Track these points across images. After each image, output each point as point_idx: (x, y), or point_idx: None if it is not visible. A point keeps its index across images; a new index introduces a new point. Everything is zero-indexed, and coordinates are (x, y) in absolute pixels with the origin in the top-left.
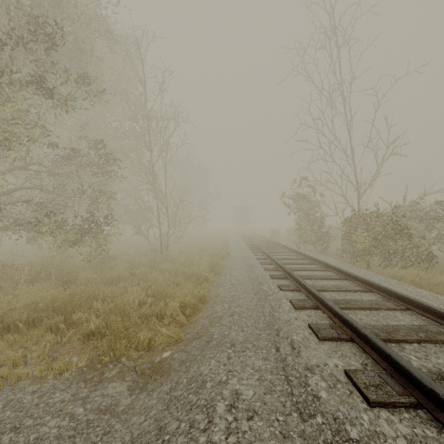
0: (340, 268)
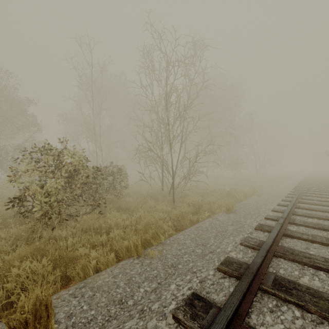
0: None
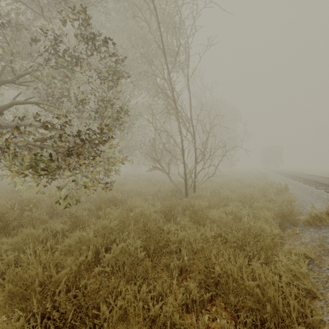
0: None
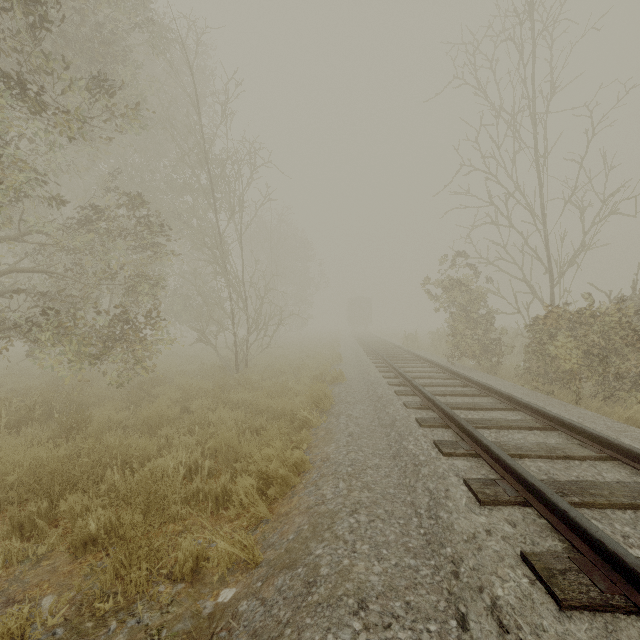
0: (541, 407)
